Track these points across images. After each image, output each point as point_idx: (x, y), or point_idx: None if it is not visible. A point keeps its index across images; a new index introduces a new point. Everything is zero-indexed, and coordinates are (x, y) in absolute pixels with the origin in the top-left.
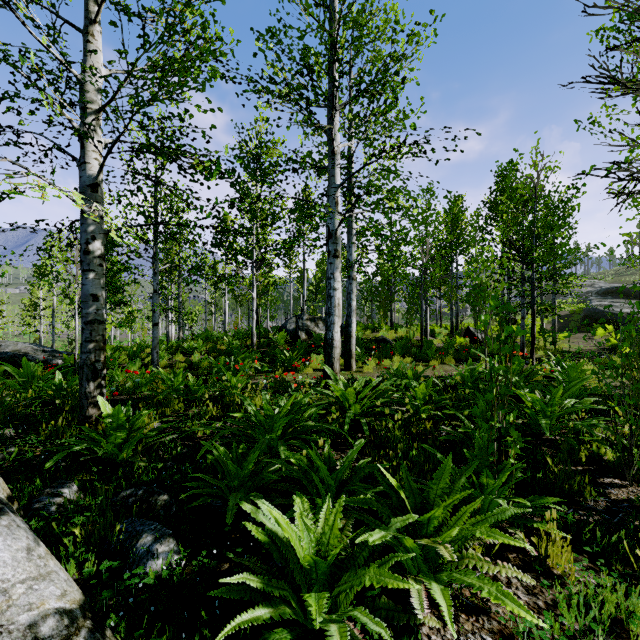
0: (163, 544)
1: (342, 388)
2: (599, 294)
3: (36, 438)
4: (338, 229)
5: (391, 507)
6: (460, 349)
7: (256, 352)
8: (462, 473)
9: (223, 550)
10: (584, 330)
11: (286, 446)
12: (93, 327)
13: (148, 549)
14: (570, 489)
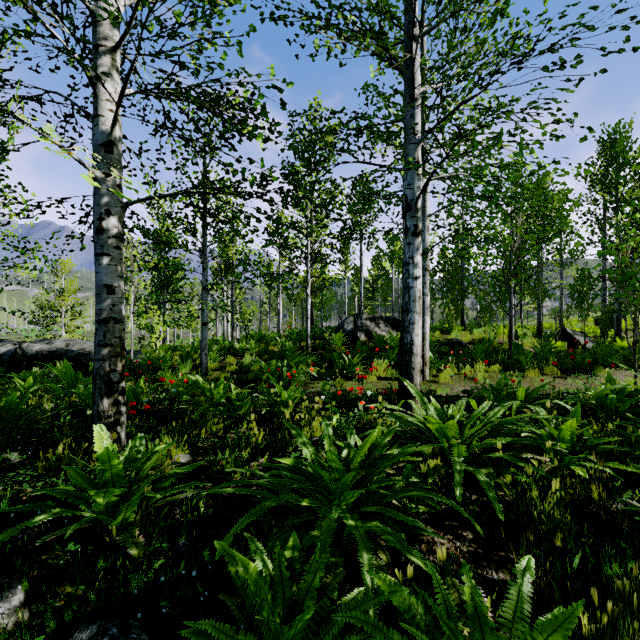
0: None
1: (434, 415)
2: None
3: (31, 472)
4: (420, 197)
5: None
6: (561, 356)
7: (311, 355)
8: None
9: None
10: None
11: (372, 551)
12: (107, 327)
13: None
14: None
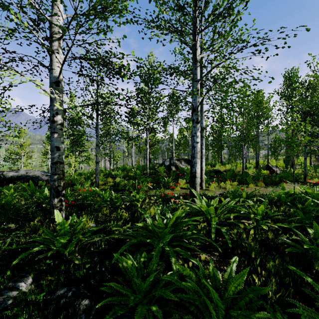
0: None
1: (204, 204)
2: None
3: (23, 232)
4: (199, 106)
5: None
6: (265, 177)
7: (149, 177)
8: None
9: None
10: None
11: (176, 257)
12: (56, 166)
13: None
14: None
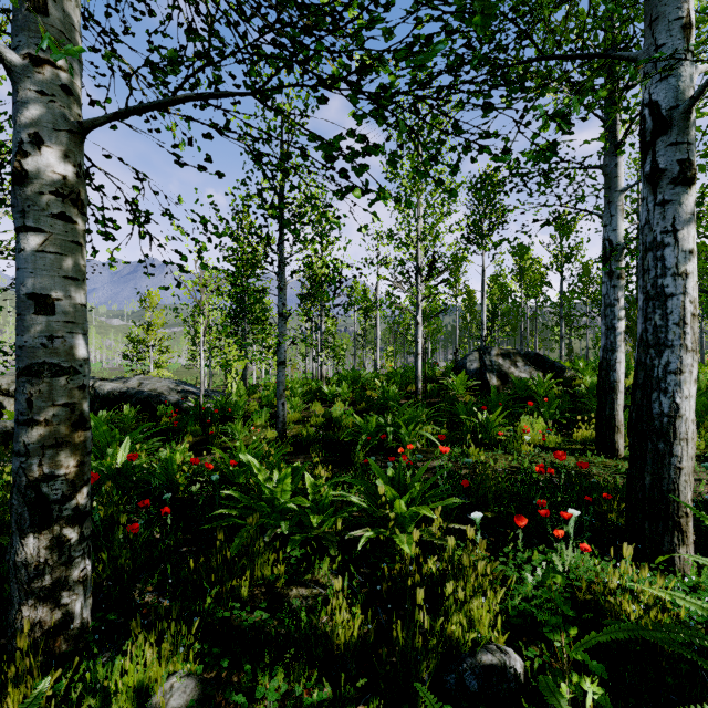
0: None
1: None
2: None
3: None
4: (699, 95)
5: None
6: None
7: (424, 406)
8: None
9: None
10: None
11: None
12: (37, 384)
13: None
14: None
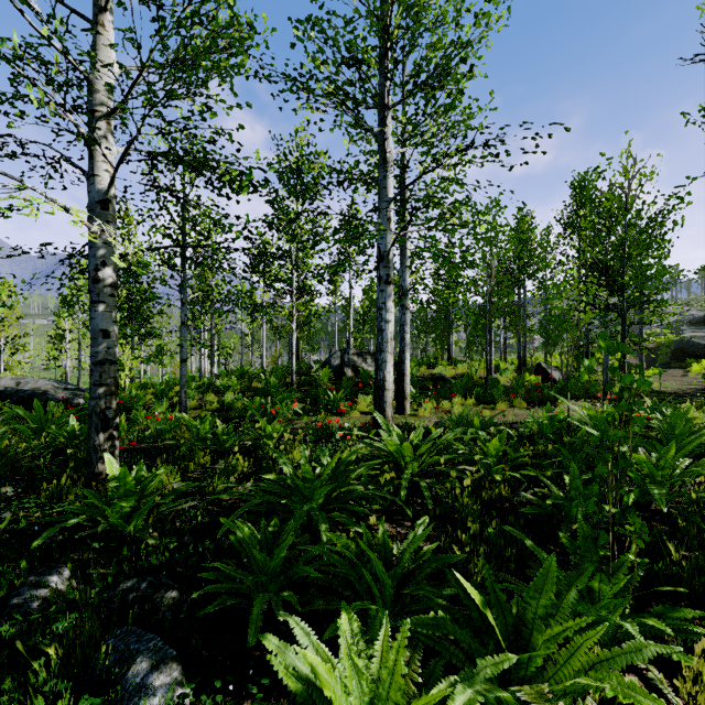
0: (163, 673)
1: (396, 441)
2: (692, 323)
3: (35, 500)
4: (391, 250)
5: (470, 624)
6: (531, 389)
7: (296, 392)
8: (571, 583)
9: (243, 681)
10: (675, 366)
11: (329, 523)
12: (103, 368)
13: (141, 683)
14: (703, 589)
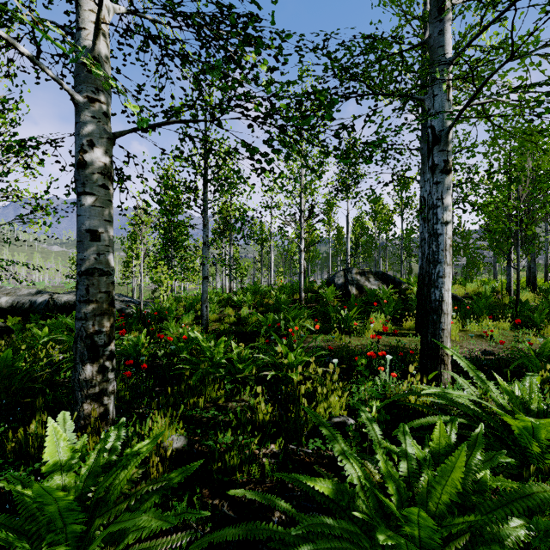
0: None
1: (499, 399)
2: None
3: None
4: (453, 126)
5: None
6: None
7: (305, 308)
8: None
9: None
10: None
11: None
12: (91, 280)
13: None
14: None
